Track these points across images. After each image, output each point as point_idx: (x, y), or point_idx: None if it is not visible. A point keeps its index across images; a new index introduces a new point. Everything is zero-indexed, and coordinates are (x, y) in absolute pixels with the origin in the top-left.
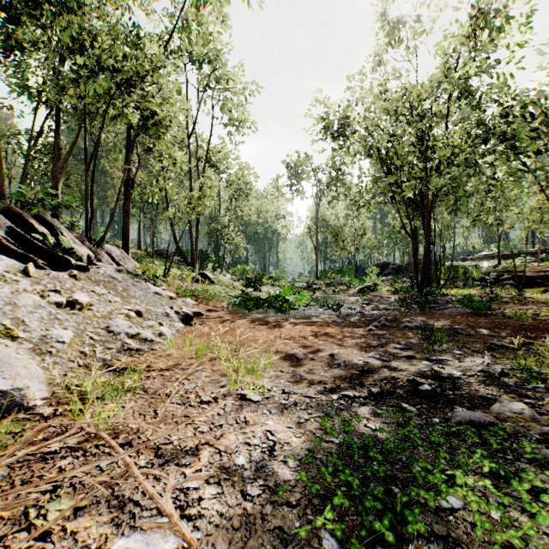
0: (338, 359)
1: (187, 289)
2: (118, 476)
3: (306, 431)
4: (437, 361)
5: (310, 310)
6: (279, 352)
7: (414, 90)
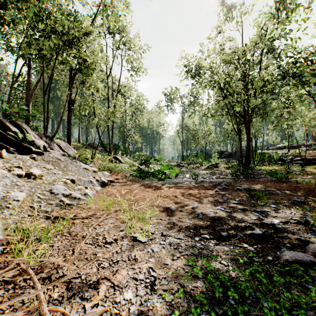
0: (197, 211)
1: (105, 166)
2: (34, 309)
3: (178, 267)
4: (261, 212)
5: (179, 179)
6: (159, 206)
7: (240, 48)
